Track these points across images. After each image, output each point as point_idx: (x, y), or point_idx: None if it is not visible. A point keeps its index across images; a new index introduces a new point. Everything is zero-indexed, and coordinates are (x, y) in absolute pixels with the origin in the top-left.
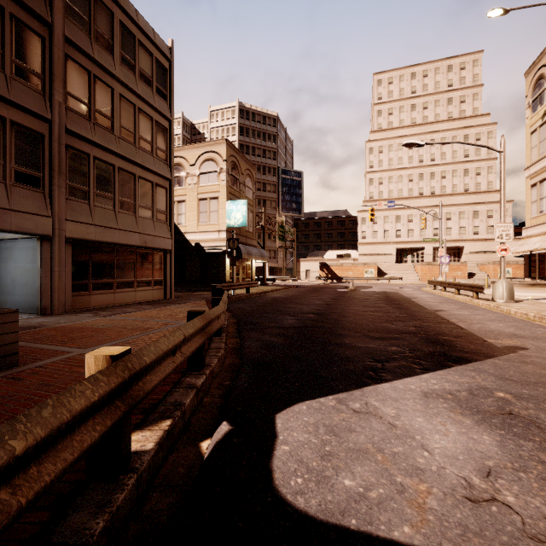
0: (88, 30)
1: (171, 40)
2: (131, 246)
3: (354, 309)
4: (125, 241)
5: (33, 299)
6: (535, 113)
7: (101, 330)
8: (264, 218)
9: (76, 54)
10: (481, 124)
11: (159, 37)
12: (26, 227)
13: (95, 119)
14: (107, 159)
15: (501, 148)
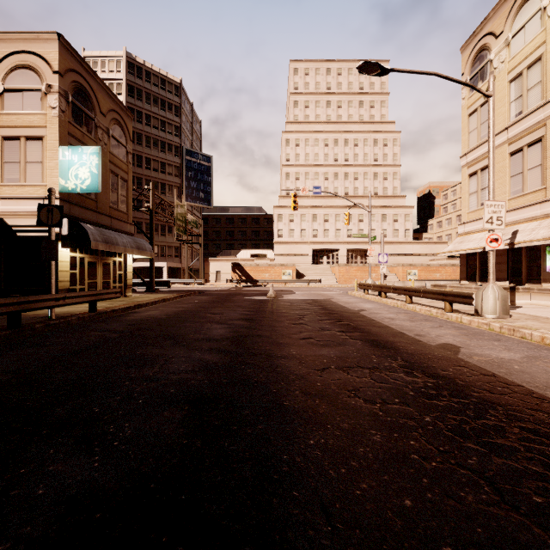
0: None
1: None
2: None
3: (295, 356)
4: None
5: None
6: (474, 92)
7: None
8: (151, 198)
9: None
10: (388, 130)
11: None
12: None
13: None
14: None
15: (489, 90)
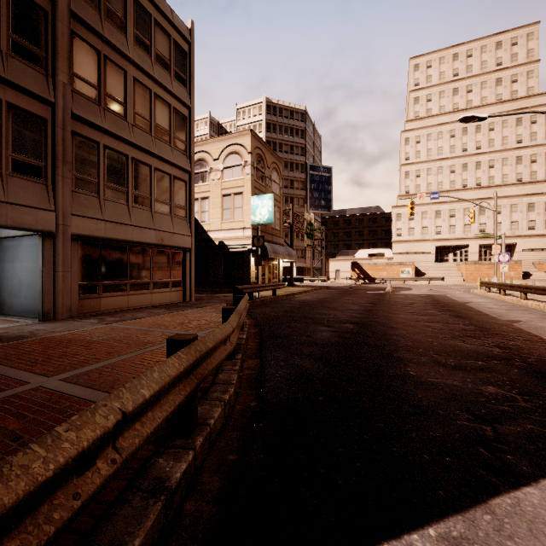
0: (97, 5)
1: (191, 21)
2: (147, 244)
3: (401, 317)
4: (140, 239)
5: (37, 303)
6: None
7: (91, 344)
8: (291, 215)
9: (84, 31)
10: (537, 104)
11: (177, 18)
12: (24, 222)
13: (106, 104)
14: (120, 149)
15: None
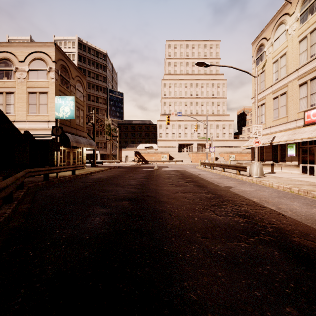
0: None
1: None
2: None
3: (165, 189)
4: None
5: None
6: (258, 66)
7: None
8: (94, 118)
9: None
10: (220, 79)
11: None
12: None
13: None
14: None
15: (255, 74)
